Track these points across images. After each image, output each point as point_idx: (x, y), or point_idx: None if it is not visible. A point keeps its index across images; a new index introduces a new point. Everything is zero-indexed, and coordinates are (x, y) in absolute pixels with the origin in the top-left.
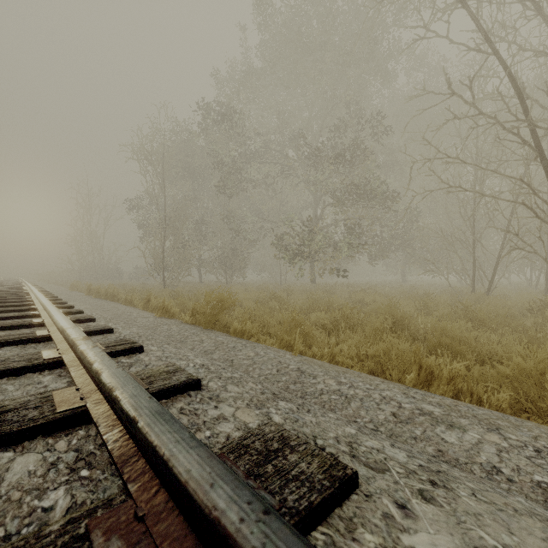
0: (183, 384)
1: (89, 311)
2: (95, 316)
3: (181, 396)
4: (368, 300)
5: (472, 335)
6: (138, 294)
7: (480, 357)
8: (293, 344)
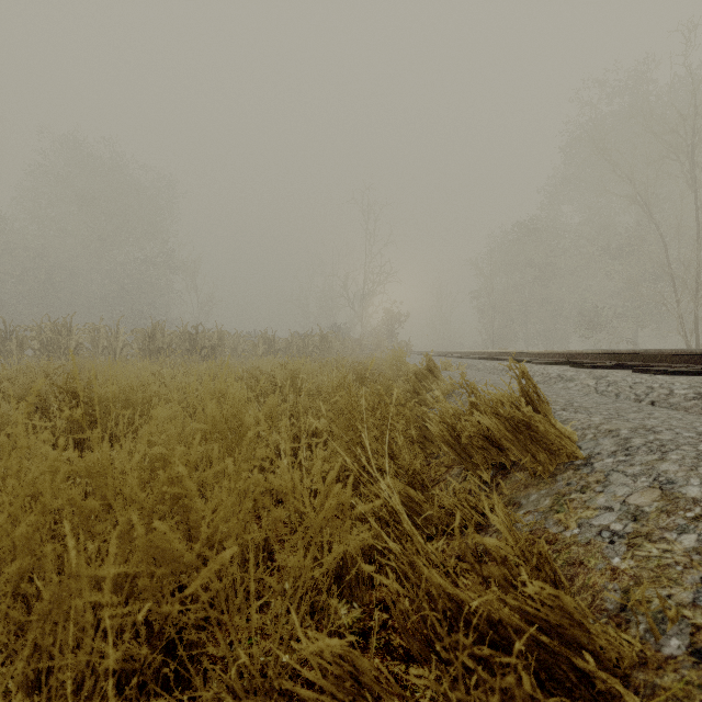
0: None
1: None
2: None
3: None
4: None
5: None
6: None
7: None
8: None
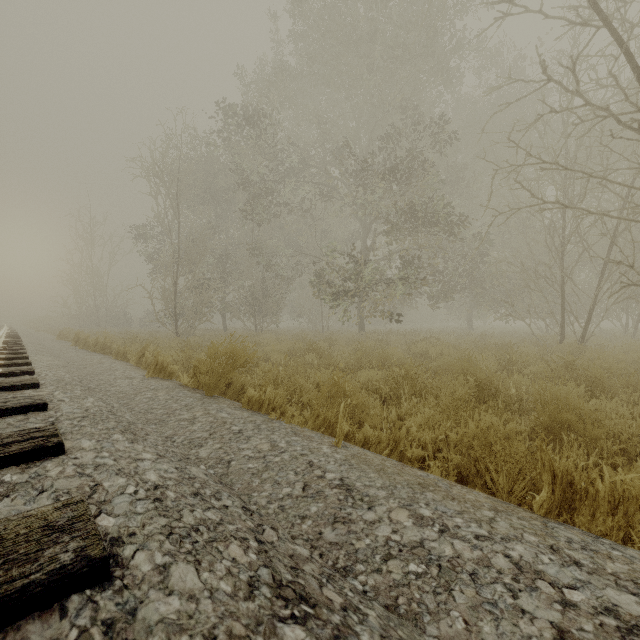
0: (53, 579)
1: (48, 370)
2: (48, 378)
3: (40, 615)
4: (433, 352)
5: (595, 406)
6: (137, 344)
7: (620, 443)
8: (334, 423)
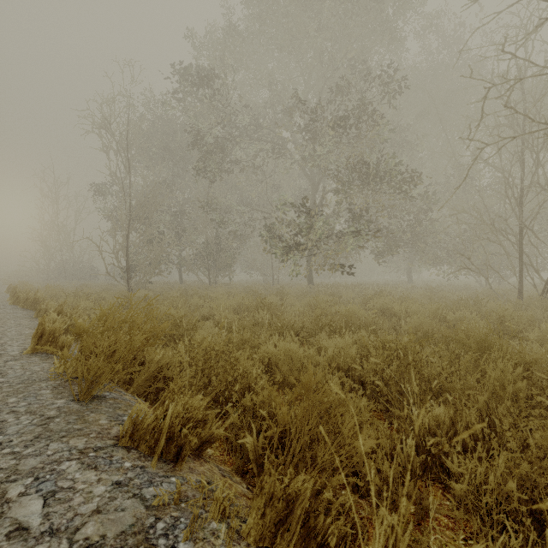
0: None
1: None
2: None
3: None
4: (399, 309)
5: None
6: (72, 300)
7: None
8: (310, 514)
